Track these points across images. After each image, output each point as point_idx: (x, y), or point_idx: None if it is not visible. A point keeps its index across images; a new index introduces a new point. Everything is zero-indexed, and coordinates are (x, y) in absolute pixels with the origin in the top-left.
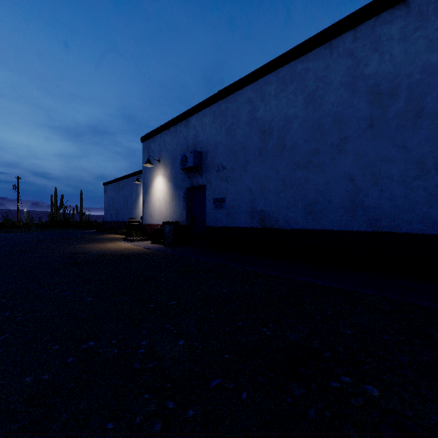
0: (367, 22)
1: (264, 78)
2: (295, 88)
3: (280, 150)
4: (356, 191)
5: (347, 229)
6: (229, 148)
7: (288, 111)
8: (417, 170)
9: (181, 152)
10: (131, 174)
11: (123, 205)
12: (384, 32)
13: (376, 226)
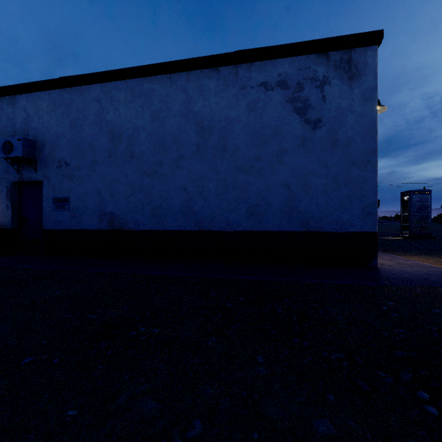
0: (196, 71)
1: (114, 83)
2: (143, 103)
3: (129, 156)
4: (189, 199)
5: (183, 229)
6: (74, 143)
7: (137, 122)
8: (224, 188)
9: (2, 135)
10: None
11: None
12: (206, 84)
13: (201, 226)
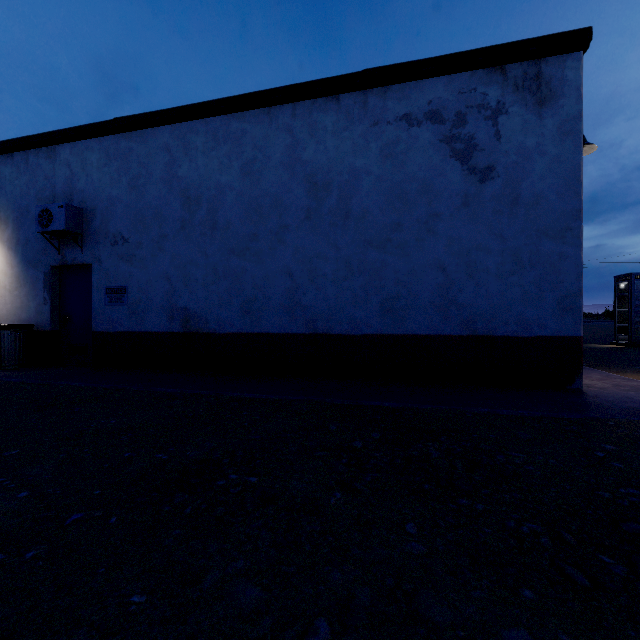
0: (305, 102)
1: (189, 123)
2: (230, 150)
3: (210, 227)
4: (295, 288)
5: (286, 332)
6: (134, 211)
7: (221, 178)
8: (346, 271)
9: (38, 201)
10: None
11: None
12: (320, 120)
13: (313, 328)
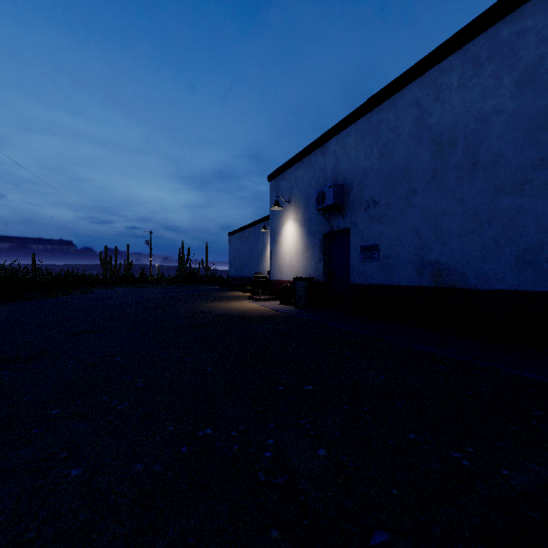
0: None
1: (440, 64)
2: (497, 67)
3: (468, 168)
4: None
5: None
6: (384, 175)
7: (484, 106)
8: None
9: (316, 188)
10: (257, 221)
11: (248, 258)
12: None
13: None
